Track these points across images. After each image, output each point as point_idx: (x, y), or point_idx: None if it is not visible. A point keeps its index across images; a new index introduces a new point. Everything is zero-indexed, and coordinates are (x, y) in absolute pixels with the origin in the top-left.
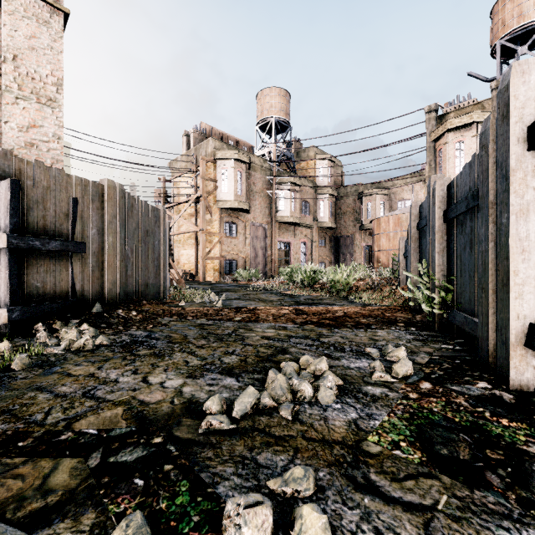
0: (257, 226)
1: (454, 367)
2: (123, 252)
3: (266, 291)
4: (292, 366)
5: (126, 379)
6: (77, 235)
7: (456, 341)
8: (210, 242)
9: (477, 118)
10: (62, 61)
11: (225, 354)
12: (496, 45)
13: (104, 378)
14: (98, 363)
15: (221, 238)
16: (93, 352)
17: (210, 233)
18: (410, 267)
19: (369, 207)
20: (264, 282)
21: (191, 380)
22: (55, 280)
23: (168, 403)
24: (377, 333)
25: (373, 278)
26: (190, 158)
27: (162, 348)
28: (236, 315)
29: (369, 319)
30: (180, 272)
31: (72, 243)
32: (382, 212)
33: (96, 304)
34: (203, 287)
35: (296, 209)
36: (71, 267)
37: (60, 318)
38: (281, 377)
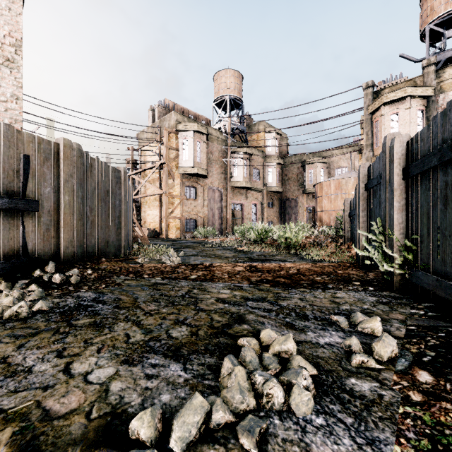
0: (214, 189)
1: (443, 344)
2: (80, 210)
3: (221, 247)
4: (252, 349)
5: (43, 368)
6: (29, 193)
7: (424, 305)
8: (172, 204)
9: (411, 92)
10: (20, 23)
11: (174, 324)
12: (425, 29)
13: (17, 365)
14: (22, 338)
15: (183, 200)
16: (25, 321)
17: (172, 196)
18: (359, 226)
19: (311, 174)
20: (220, 239)
21: (125, 368)
22: (3, 239)
23: (82, 416)
24: (336, 293)
25: (318, 236)
26: (155, 130)
27: (106, 315)
28: (192, 273)
29: (323, 277)
30: (146, 230)
31: (22, 201)
32: (322, 178)
33: (49, 263)
34: (165, 243)
35: (248, 175)
36: (22, 225)
37: (8, 279)
38: (239, 371)
